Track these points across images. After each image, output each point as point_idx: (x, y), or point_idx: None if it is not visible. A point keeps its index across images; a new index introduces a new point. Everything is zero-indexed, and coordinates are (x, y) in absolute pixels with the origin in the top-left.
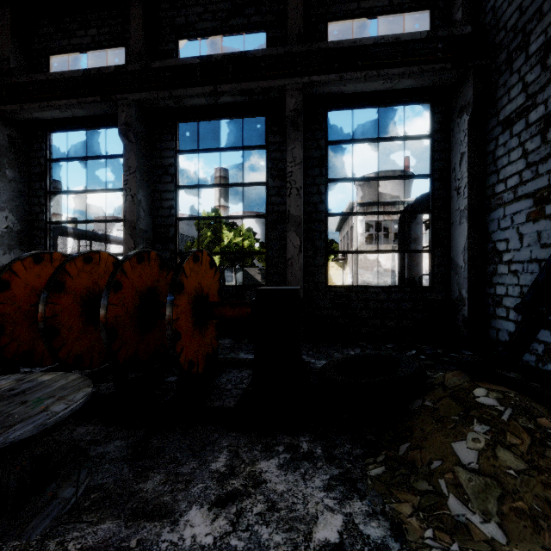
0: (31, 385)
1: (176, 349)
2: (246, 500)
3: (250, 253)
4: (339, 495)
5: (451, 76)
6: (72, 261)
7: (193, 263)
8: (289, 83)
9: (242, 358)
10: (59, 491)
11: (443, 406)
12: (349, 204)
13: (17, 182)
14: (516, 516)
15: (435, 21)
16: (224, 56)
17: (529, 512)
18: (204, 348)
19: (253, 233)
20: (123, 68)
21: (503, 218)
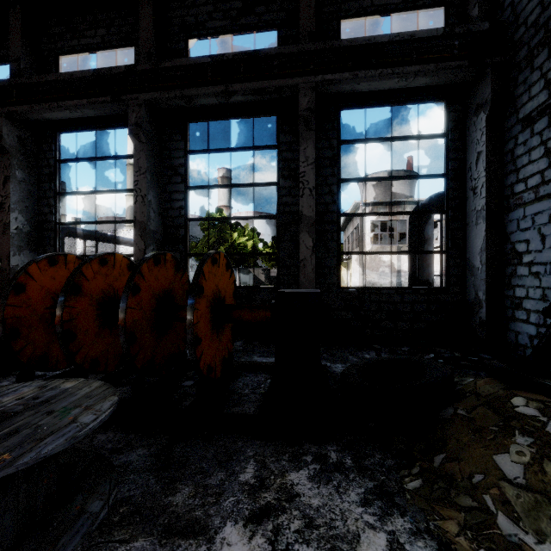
0: (54, 393)
1: (196, 354)
2: (282, 516)
3: (261, 254)
4: (378, 511)
5: (468, 73)
6: (88, 263)
7: (211, 266)
8: (302, 82)
9: (257, 362)
10: (87, 504)
11: (479, 416)
12: (355, 204)
13: (27, 183)
14: None
15: (450, 17)
16: (235, 55)
17: None
18: (221, 352)
19: (257, 233)
20: (134, 68)
21: (523, 218)
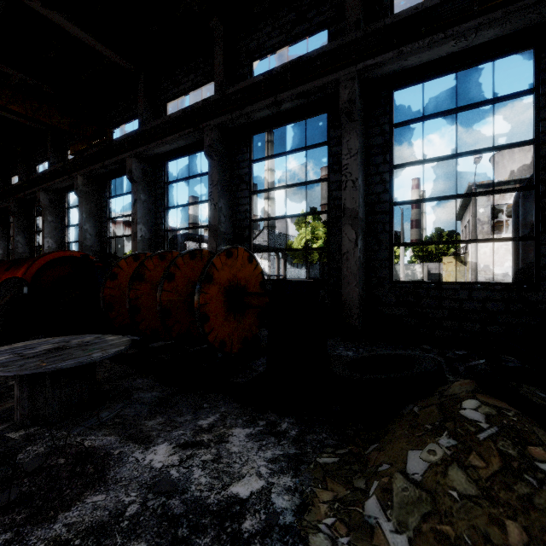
0: (99, 341)
1: (203, 329)
2: (202, 449)
3: (313, 249)
4: (277, 468)
5: None
6: (150, 258)
7: (226, 258)
8: (343, 75)
9: None
10: (101, 412)
11: (424, 413)
12: (468, 187)
13: (148, 203)
14: (434, 539)
15: None
16: (283, 66)
17: (454, 541)
18: (241, 332)
19: None
20: (207, 100)
21: None
